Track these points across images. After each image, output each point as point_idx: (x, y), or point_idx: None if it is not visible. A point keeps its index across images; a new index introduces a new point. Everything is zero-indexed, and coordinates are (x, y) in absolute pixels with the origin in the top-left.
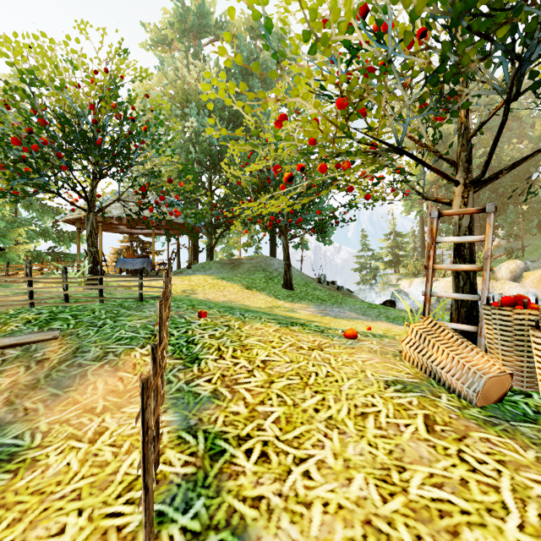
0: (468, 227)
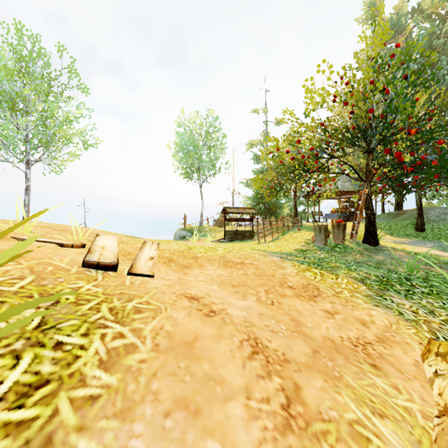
0: (365, 197)
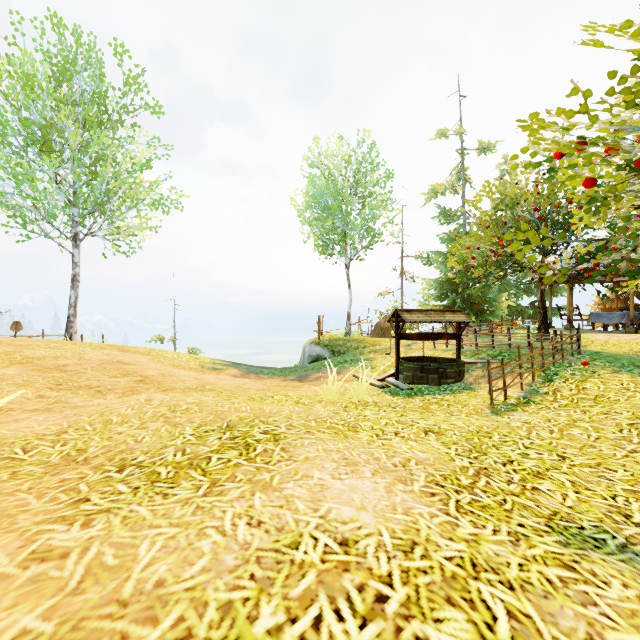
0: None
